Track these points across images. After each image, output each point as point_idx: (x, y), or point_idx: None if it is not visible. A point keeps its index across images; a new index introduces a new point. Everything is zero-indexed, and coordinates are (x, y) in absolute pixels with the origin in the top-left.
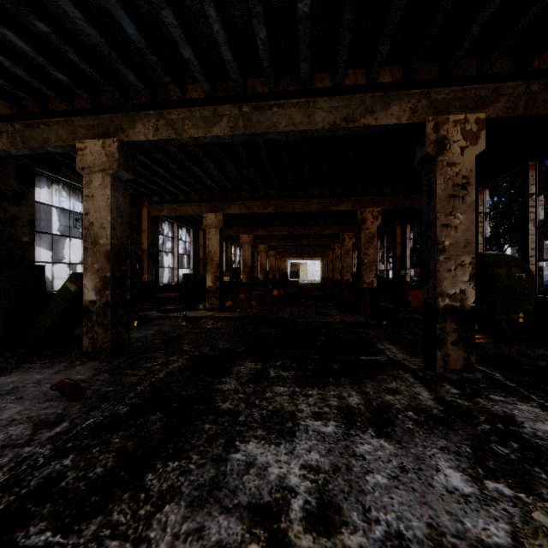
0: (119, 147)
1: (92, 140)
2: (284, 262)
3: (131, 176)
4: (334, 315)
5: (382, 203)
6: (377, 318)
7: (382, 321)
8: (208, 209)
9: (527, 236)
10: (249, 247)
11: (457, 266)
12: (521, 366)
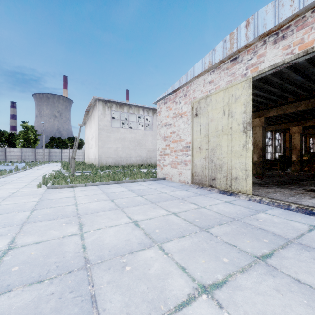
0: (264, 119)
1: (256, 118)
2: None
3: (267, 125)
4: None
5: None
6: None
7: None
8: (293, 125)
9: None
10: None
11: None
12: None
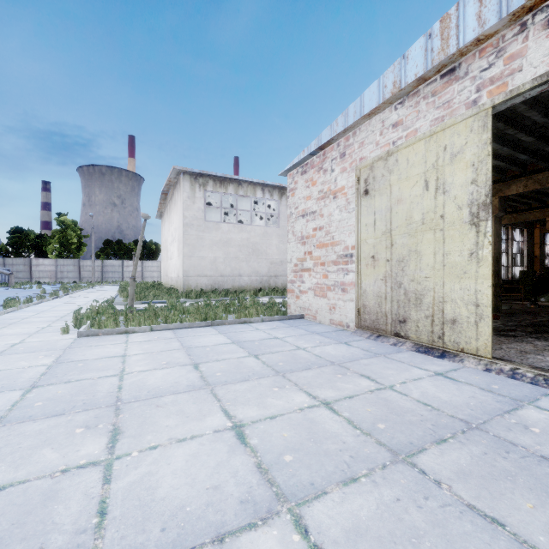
0: (499, 201)
1: None
2: None
3: (503, 214)
4: None
5: None
6: None
7: None
8: None
9: None
10: None
11: None
12: None
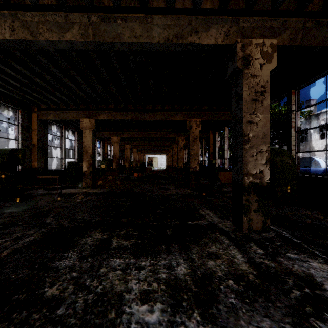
0: None
1: None
2: (143, 156)
3: None
4: (171, 189)
5: (202, 116)
6: (199, 191)
7: (202, 193)
8: (84, 116)
9: (290, 137)
10: (117, 145)
11: (258, 153)
12: (296, 223)
